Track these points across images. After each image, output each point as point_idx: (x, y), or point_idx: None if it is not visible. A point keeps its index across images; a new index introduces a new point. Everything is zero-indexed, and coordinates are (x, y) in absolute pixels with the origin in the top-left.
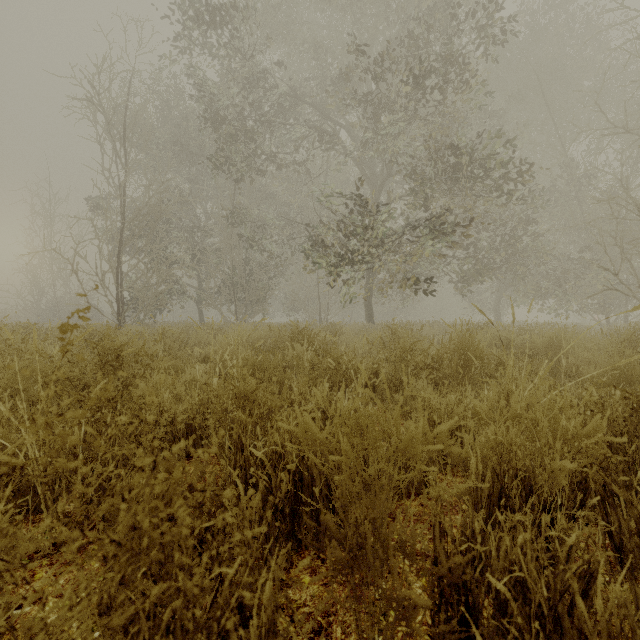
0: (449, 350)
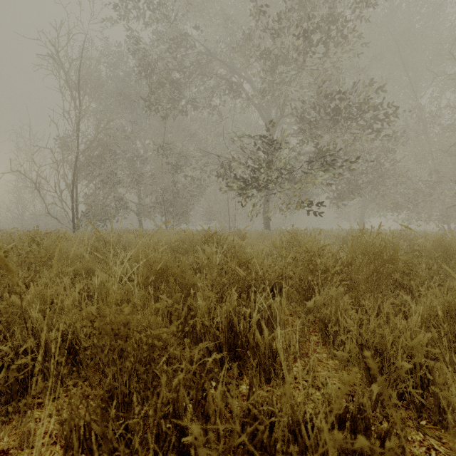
0: (355, 254)
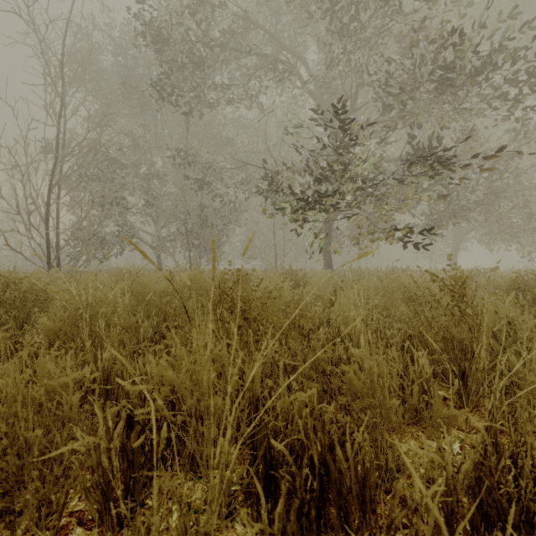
0: None
